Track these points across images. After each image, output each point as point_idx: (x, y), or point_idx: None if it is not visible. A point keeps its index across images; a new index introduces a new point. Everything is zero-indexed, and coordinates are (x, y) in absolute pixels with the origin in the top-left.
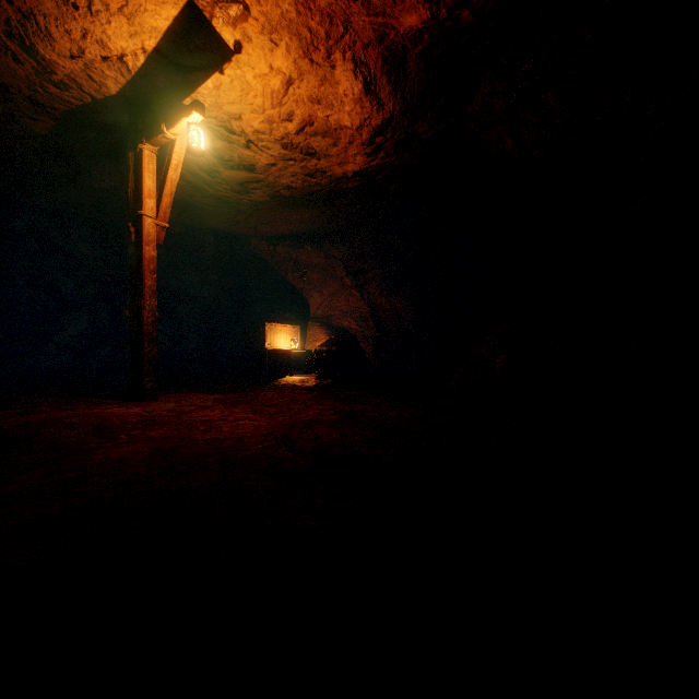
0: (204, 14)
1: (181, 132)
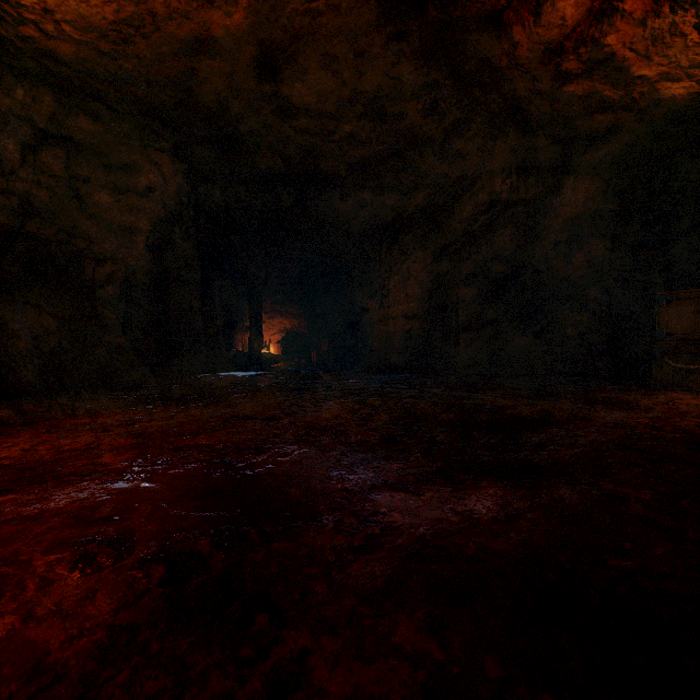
0: None
1: None
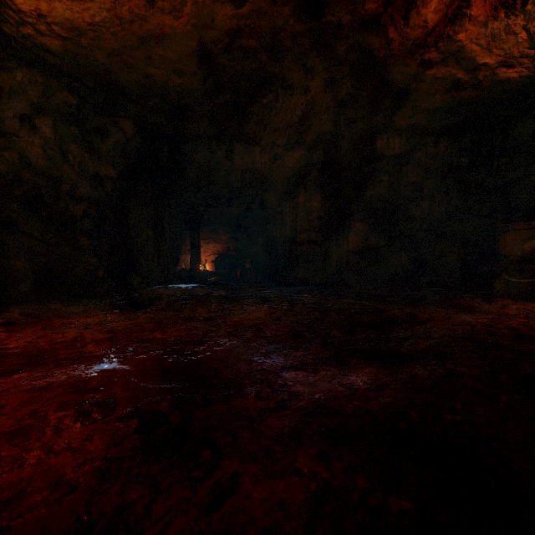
0: None
1: None
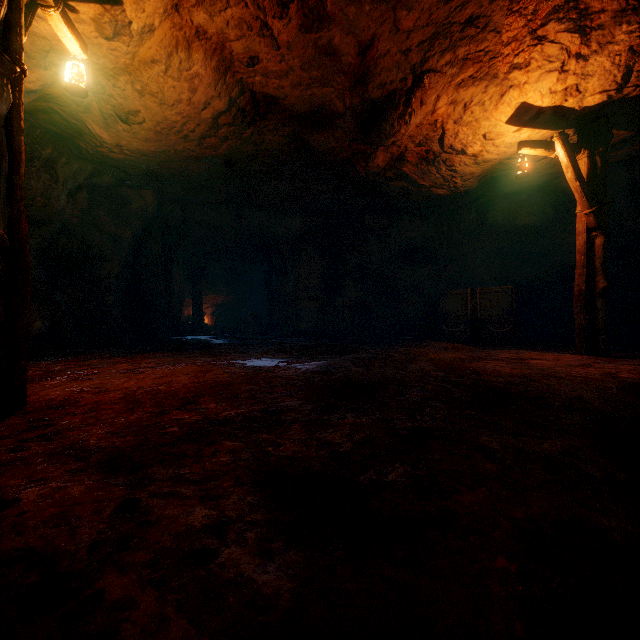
0: (109, 5)
1: (52, 20)
